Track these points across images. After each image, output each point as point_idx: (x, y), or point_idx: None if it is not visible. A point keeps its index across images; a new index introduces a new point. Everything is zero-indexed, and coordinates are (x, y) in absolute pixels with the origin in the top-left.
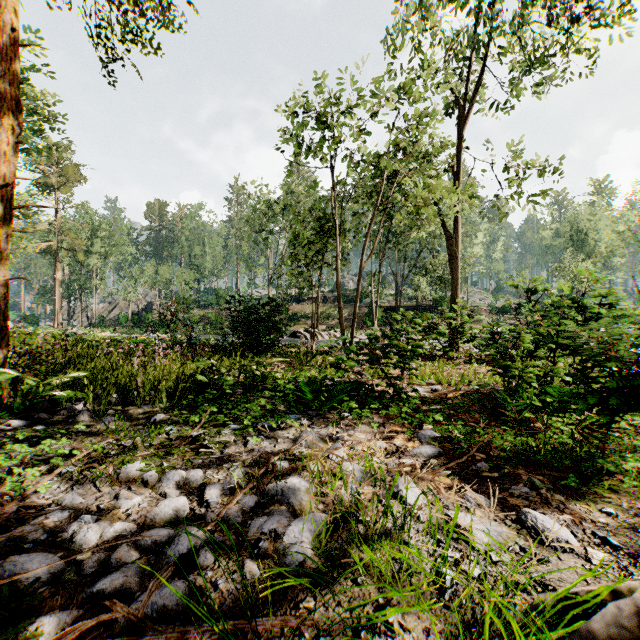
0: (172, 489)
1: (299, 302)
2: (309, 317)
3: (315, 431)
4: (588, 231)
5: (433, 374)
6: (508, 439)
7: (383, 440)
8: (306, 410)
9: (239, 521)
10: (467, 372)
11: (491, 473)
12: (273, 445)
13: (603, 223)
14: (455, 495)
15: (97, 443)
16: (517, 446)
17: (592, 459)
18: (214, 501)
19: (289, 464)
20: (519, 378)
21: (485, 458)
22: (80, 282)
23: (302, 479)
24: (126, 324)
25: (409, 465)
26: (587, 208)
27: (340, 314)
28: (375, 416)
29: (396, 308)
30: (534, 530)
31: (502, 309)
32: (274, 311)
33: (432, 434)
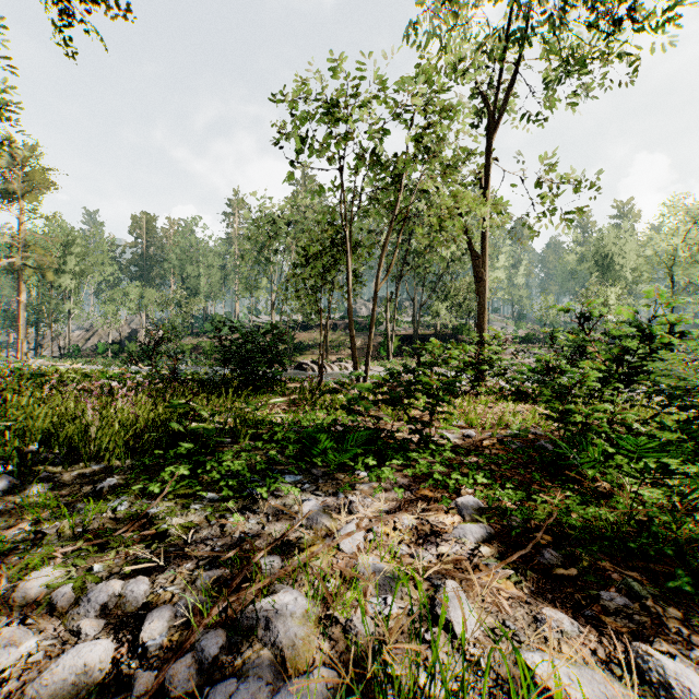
0: (93, 619)
1: (306, 330)
2: (317, 346)
3: (320, 500)
4: (614, 255)
5: (463, 415)
6: (577, 511)
7: (411, 513)
8: (310, 467)
9: (190, 688)
10: (501, 412)
11: (567, 569)
12: (262, 526)
13: (629, 247)
14: (525, 612)
15: (0, 533)
16: (594, 524)
17: (696, 542)
18: (155, 643)
19: (281, 560)
20: (581, 426)
21: (552, 541)
22: (51, 306)
23: (298, 593)
24: (106, 354)
25: (453, 560)
26: (613, 231)
27: (352, 344)
28: (399, 476)
29: (413, 337)
30: (664, 689)
31: (525, 338)
32: (275, 340)
33: (475, 503)
